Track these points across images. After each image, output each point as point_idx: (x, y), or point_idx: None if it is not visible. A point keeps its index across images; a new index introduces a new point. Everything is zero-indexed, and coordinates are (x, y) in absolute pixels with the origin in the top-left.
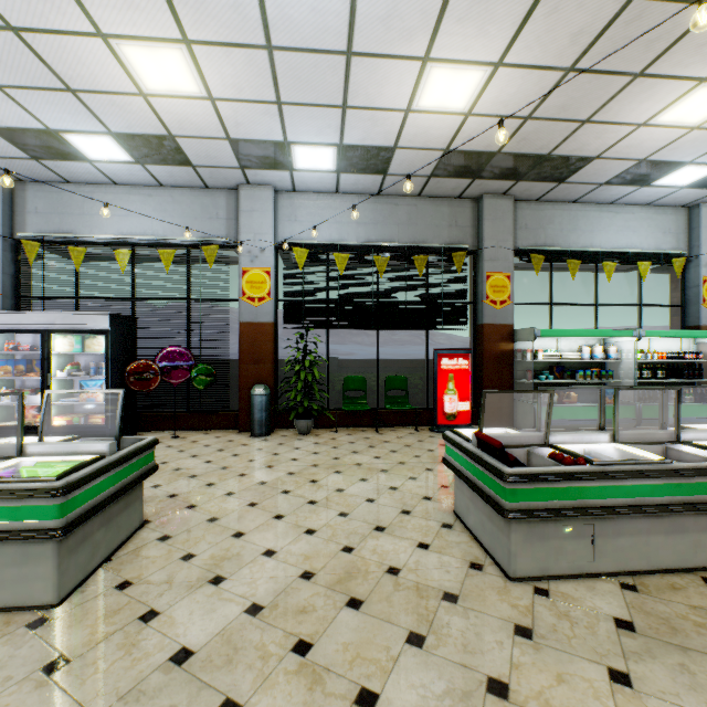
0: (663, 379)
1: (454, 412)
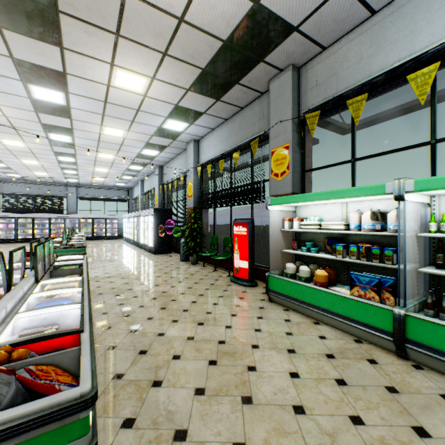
0: None
1: (237, 267)
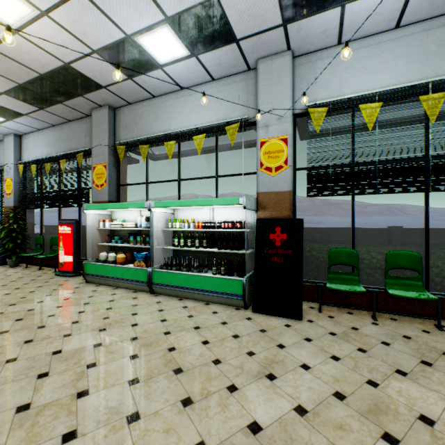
0: (203, 248)
1: (62, 262)
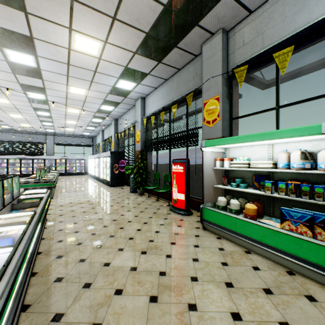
0: None
1: (175, 199)
